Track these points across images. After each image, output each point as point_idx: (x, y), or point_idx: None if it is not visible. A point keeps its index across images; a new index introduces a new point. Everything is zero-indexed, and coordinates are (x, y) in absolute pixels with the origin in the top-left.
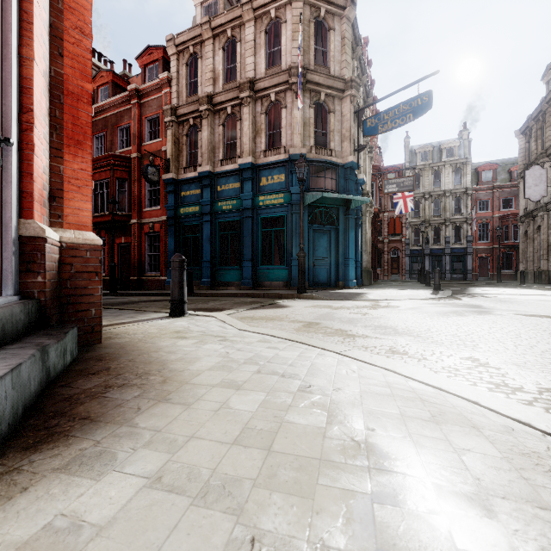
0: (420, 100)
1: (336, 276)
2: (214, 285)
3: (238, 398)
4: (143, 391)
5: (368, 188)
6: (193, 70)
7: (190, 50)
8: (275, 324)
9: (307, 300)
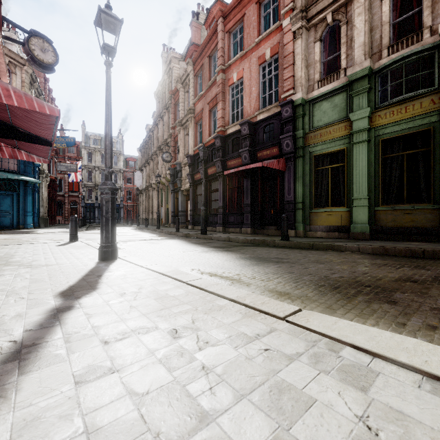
0: (70, 139)
1: (18, 222)
2: None
3: None
4: None
5: (46, 165)
6: None
7: None
8: None
9: None
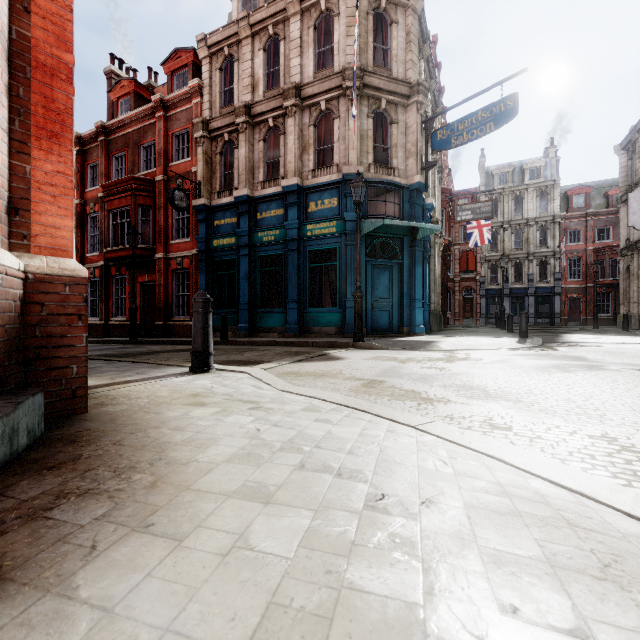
0: (503, 105)
1: (399, 321)
2: (253, 331)
3: (265, 523)
4: (113, 505)
5: (438, 215)
6: (228, 75)
7: (225, 52)
8: (327, 382)
9: (365, 349)
